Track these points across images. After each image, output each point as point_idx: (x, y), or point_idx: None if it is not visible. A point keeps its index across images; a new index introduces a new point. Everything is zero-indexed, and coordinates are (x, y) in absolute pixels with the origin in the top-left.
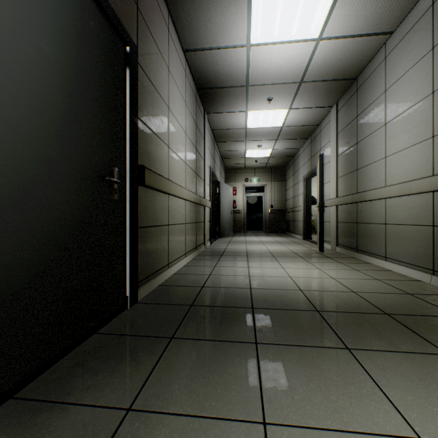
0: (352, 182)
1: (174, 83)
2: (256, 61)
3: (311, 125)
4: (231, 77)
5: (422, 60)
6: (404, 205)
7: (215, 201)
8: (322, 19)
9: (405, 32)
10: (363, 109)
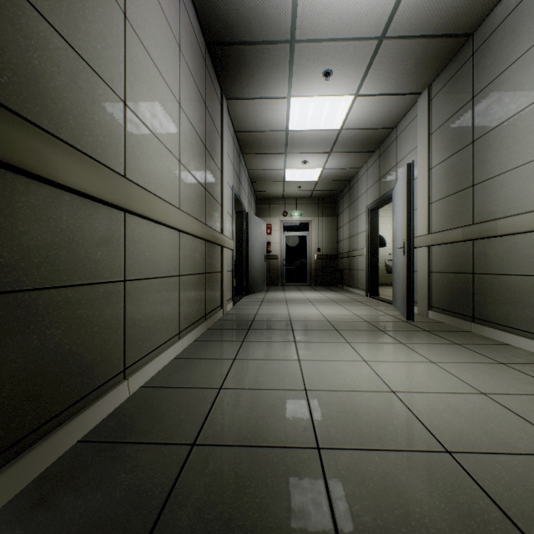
0: (463, 207)
1: None
2: None
3: (383, 128)
4: (266, 19)
5: None
6: None
7: (241, 241)
8: None
9: None
10: (489, 81)
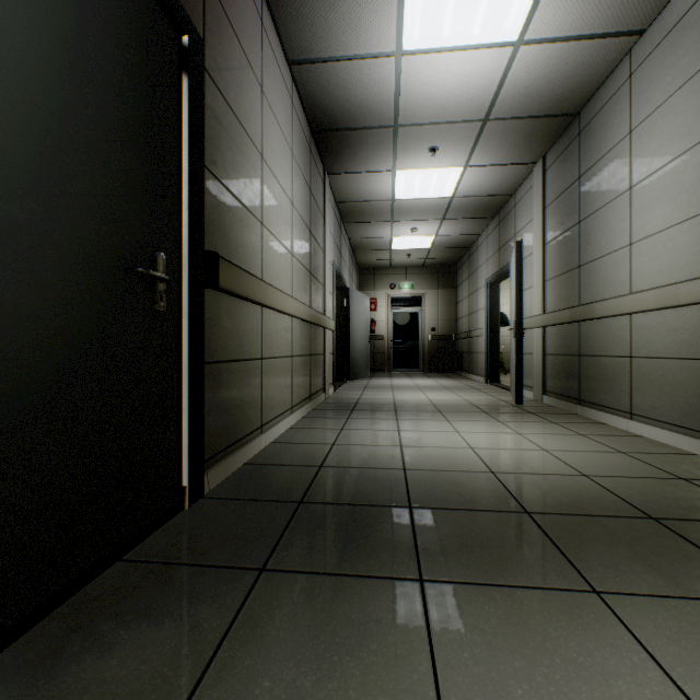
0: (571, 287)
1: (273, 116)
2: (411, 82)
3: (500, 195)
4: (369, 111)
5: (699, 75)
6: (665, 325)
7: (341, 320)
8: (526, 6)
9: (667, 29)
10: (591, 164)
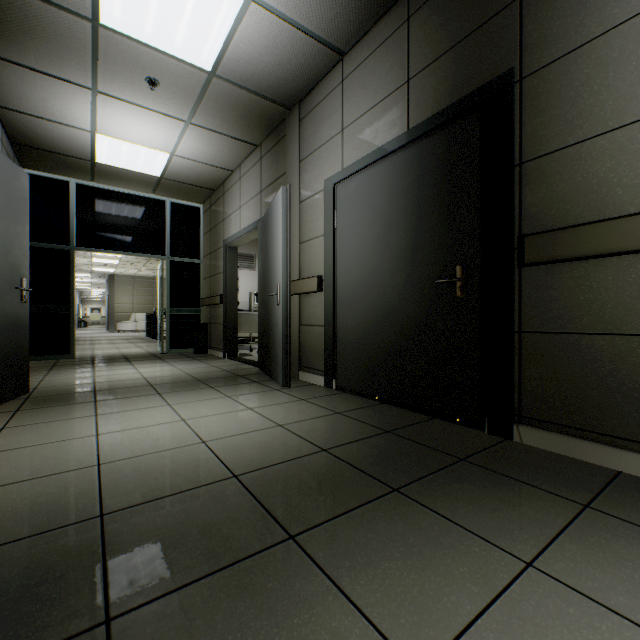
0: None
1: None
2: None
3: None
4: None
5: None
6: None
7: None
8: None
9: None
10: None
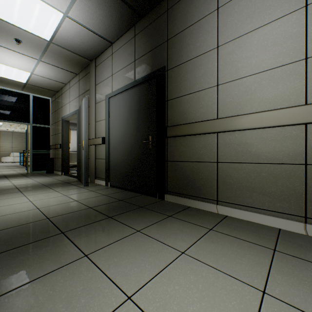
0: None
1: None
2: None
3: None
4: None
5: None
6: None
7: None
8: None
9: None
10: None
